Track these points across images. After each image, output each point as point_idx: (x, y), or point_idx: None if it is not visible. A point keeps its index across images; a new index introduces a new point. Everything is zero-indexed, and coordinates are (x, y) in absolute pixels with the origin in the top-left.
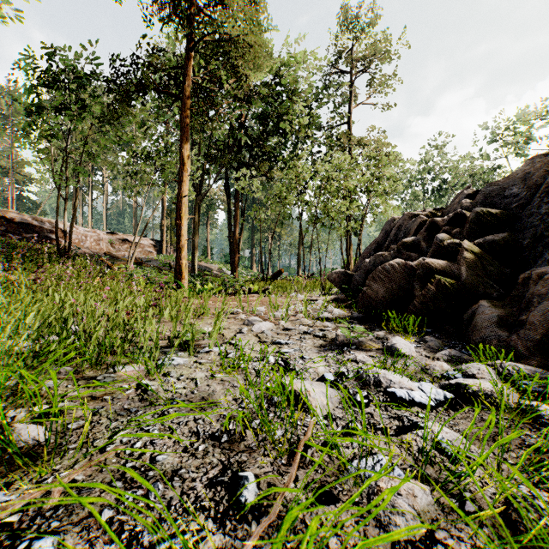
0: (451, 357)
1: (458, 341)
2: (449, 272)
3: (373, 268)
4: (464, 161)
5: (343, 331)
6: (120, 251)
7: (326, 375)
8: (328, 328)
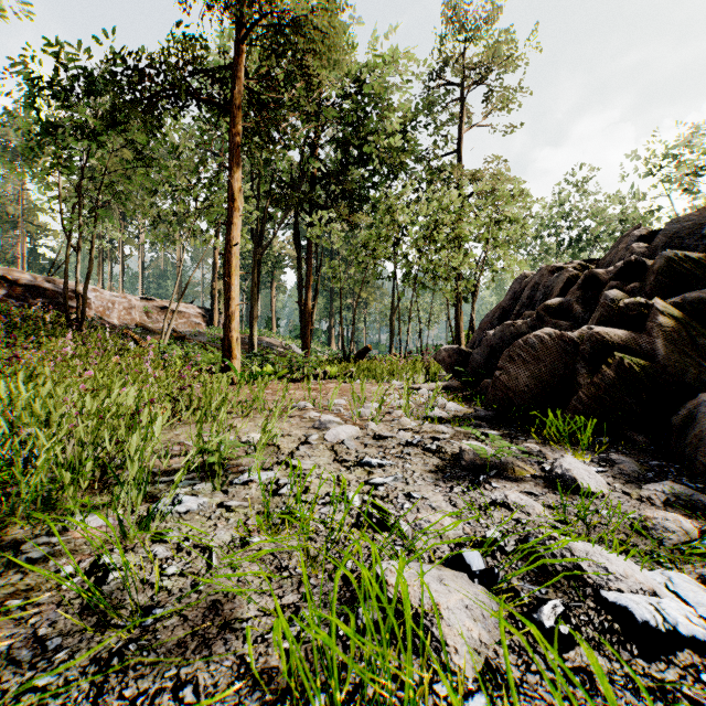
0: (675, 497)
1: (663, 461)
2: (633, 347)
3: (500, 343)
4: (612, 202)
5: (475, 446)
6: (158, 323)
7: (467, 554)
8: (445, 436)
